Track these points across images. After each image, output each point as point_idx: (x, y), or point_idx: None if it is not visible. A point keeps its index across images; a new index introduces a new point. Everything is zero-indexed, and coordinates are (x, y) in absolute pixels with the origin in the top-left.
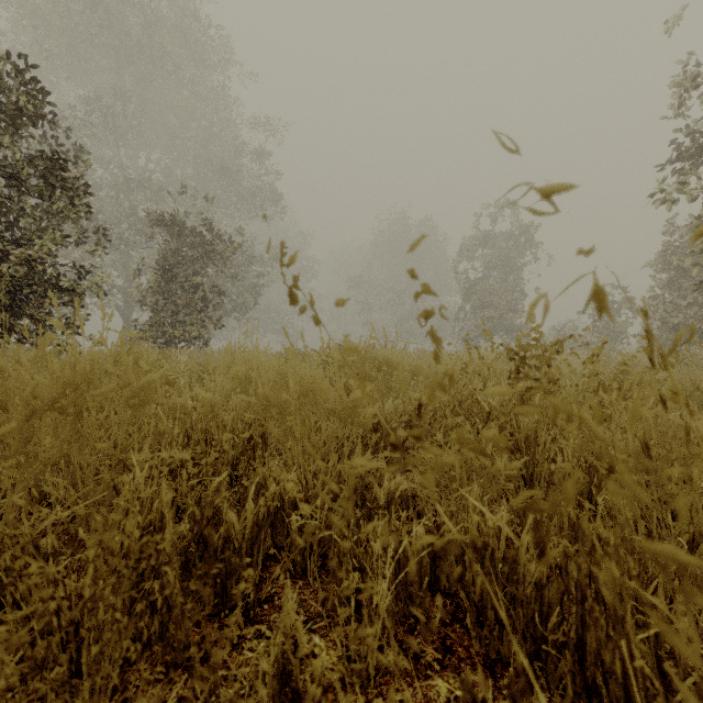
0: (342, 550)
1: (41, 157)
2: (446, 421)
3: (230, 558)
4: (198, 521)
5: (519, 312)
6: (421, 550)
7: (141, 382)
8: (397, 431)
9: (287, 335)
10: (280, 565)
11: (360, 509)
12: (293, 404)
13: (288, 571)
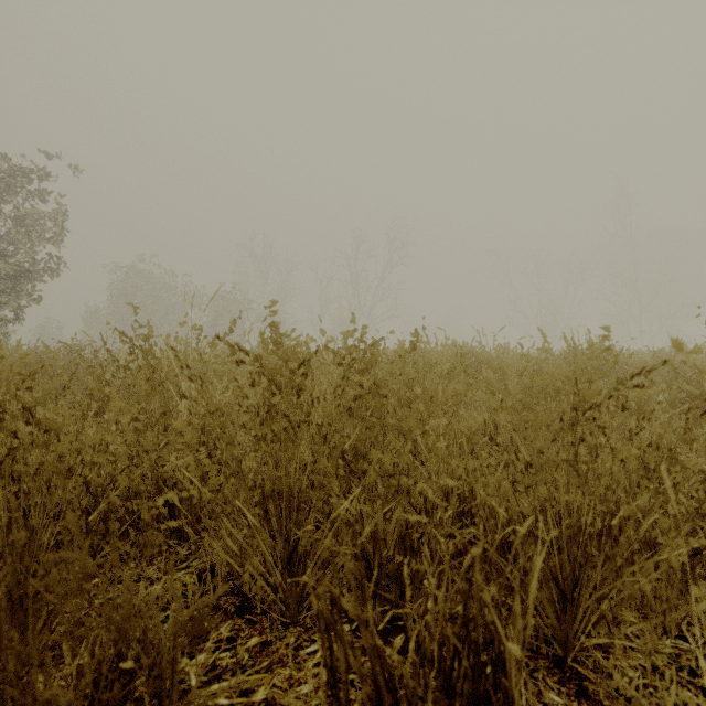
0: None
1: None
2: None
3: None
4: None
5: None
6: None
7: None
8: None
9: None
10: None
11: None
12: None
13: None
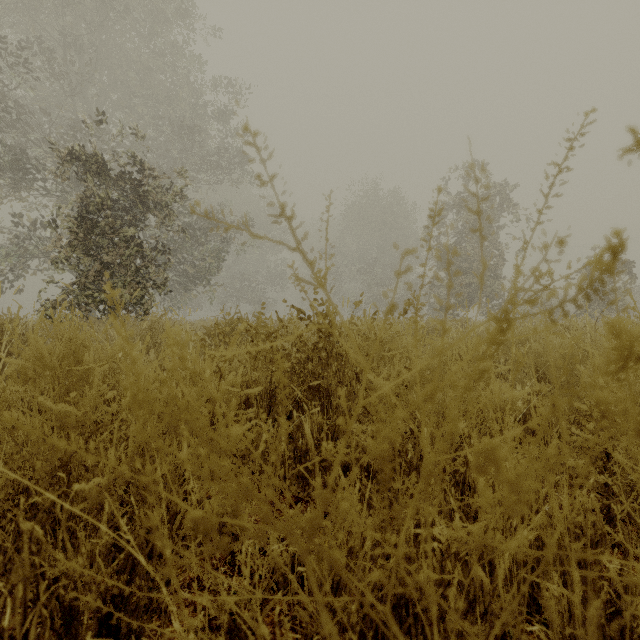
0: None
1: None
2: None
3: None
4: None
5: (500, 279)
6: None
7: None
8: None
9: None
10: None
11: None
12: None
13: None
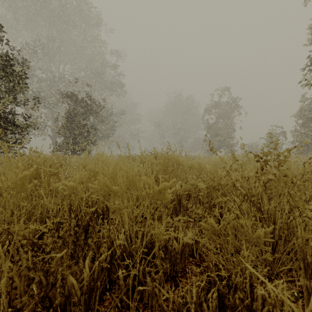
0: (154, 305)
1: (2, 59)
2: (218, 199)
3: (71, 309)
4: (44, 286)
5: (232, 138)
6: (214, 308)
7: (19, 177)
8: (182, 199)
9: (118, 146)
10: (110, 305)
11: (165, 255)
12: (121, 191)
13: (117, 305)
